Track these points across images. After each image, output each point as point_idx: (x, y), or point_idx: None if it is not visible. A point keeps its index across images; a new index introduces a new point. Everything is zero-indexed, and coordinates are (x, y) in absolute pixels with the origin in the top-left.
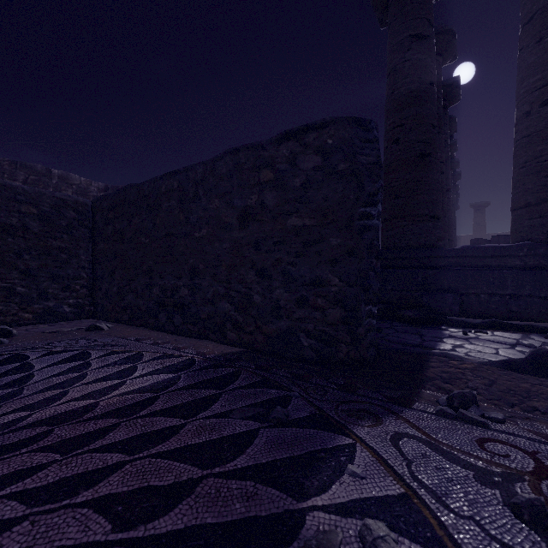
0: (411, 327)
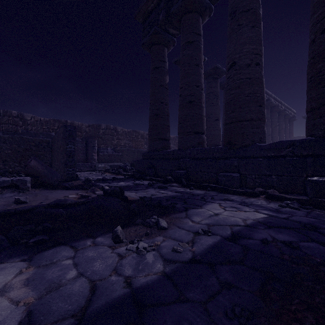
0: (130, 180)
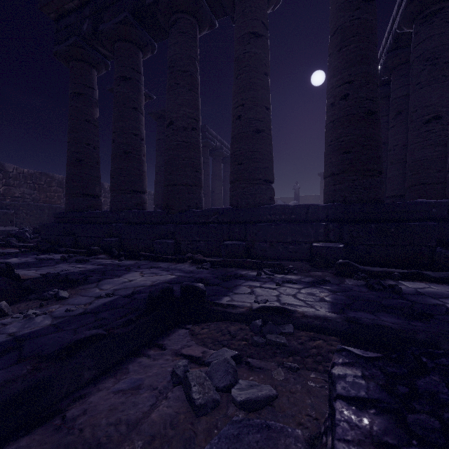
0: (31, 254)
